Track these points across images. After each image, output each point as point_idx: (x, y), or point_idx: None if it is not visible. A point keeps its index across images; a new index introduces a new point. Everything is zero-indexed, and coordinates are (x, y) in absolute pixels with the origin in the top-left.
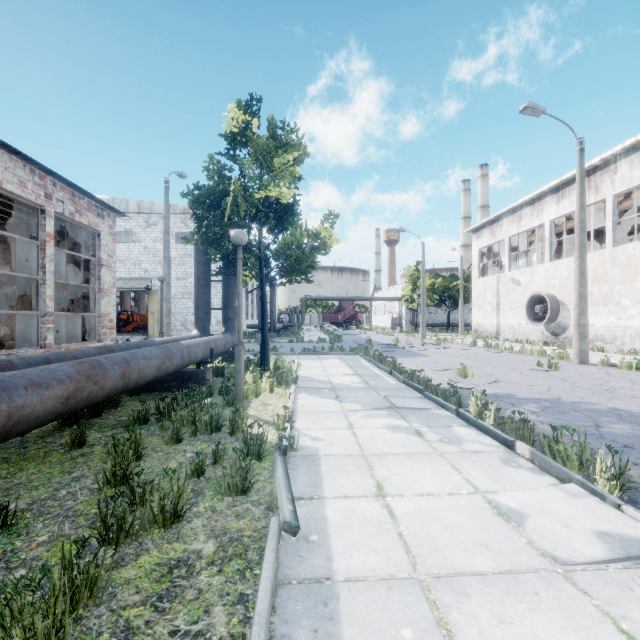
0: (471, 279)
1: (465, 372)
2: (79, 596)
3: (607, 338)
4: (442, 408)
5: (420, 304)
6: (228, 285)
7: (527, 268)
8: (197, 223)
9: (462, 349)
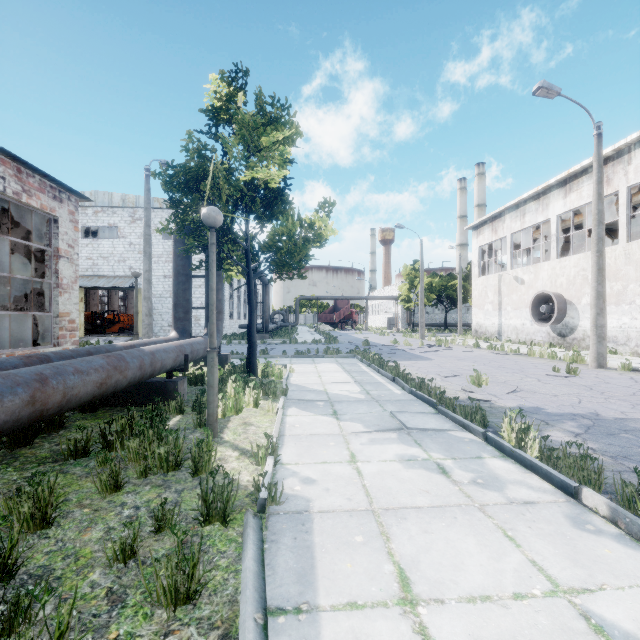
0: (469, 278)
1: (479, 380)
2: None
3: (620, 339)
4: (463, 428)
5: (417, 304)
6: None
7: (531, 266)
8: (171, 207)
9: (465, 351)
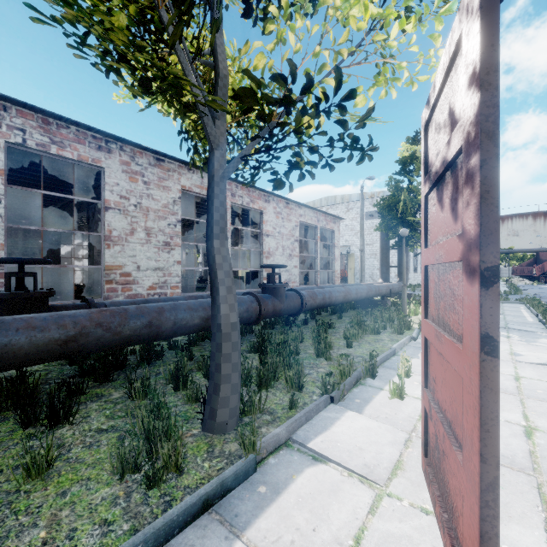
0: None
1: None
2: (357, 336)
3: None
4: None
5: None
6: (401, 252)
7: None
8: (382, 220)
9: None
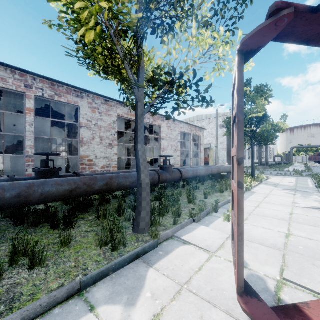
0: None
1: None
2: (211, 193)
3: None
4: (319, 193)
5: None
6: None
7: None
8: (227, 130)
9: None
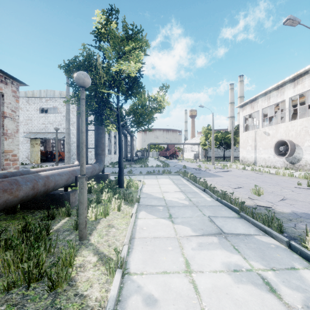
0: (236, 133)
1: (259, 191)
2: None
3: None
4: (264, 233)
5: (209, 146)
6: (98, 132)
7: (274, 125)
8: (69, 86)
9: (239, 171)
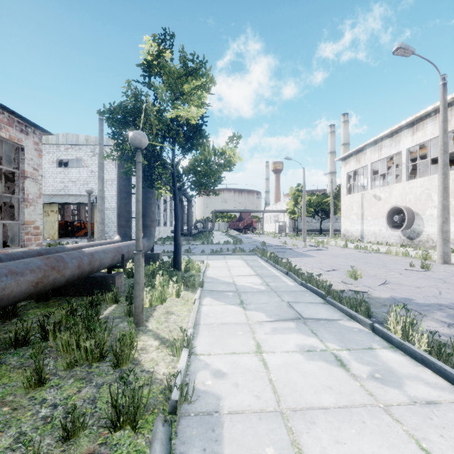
0: (338, 196)
1: (355, 274)
2: None
3: None
4: (350, 318)
5: (300, 215)
6: (146, 197)
7: (386, 186)
8: (112, 138)
9: (338, 250)
